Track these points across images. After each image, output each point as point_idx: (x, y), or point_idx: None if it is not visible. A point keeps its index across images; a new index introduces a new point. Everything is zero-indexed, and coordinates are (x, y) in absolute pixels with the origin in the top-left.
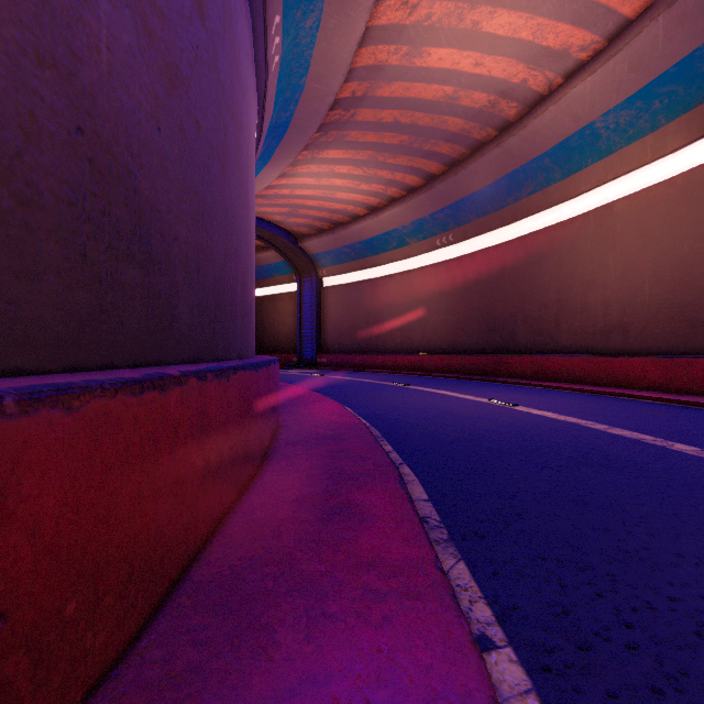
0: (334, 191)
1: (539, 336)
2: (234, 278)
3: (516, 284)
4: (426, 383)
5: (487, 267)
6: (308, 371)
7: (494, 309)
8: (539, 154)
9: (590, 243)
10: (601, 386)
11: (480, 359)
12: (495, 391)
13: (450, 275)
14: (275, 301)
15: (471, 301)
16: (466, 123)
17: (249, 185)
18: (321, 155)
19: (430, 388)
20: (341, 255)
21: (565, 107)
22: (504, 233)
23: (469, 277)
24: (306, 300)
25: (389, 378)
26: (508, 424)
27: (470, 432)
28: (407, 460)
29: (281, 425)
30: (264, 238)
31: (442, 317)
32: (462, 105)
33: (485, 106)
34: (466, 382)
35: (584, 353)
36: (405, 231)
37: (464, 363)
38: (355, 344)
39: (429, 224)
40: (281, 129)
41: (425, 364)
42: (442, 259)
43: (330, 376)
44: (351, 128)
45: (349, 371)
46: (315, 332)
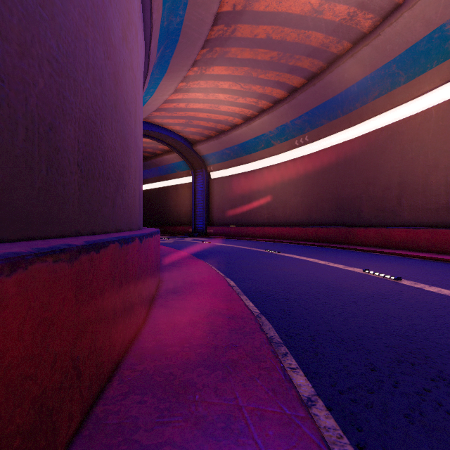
0: (218, 105)
1: (382, 212)
2: (50, 104)
3: (361, 171)
4: (291, 250)
5: (336, 160)
6: (199, 239)
7: (342, 192)
8: (387, 61)
9: (432, 134)
10: (447, 254)
11: (331, 230)
12: (356, 258)
13: (305, 167)
14: (177, 190)
15: (322, 186)
16: (326, 38)
17: (111, 20)
18: (208, 72)
19: (298, 255)
20: (223, 155)
21: (419, 11)
22: (350, 133)
23: (321, 168)
24: (198, 188)
25: (261, 245)
26: (424, 311)
27: (396, 332)
28: (362, 446)
29: (147, 319)
30: (168, 143)
31: (299, 199)
32: (325, 18)
33: (344, 19)
34: (323, 249)
35: (426, 226)
36: (271, 135)
37: (318, 233)
38: (234, 219)
39: (290, 129)
40: (173, 36)
41: (286, 234)
42: (299, 155)
43: (215, 243)
44: (232, 44)
45: (229, 239)
46: (205, 211)
